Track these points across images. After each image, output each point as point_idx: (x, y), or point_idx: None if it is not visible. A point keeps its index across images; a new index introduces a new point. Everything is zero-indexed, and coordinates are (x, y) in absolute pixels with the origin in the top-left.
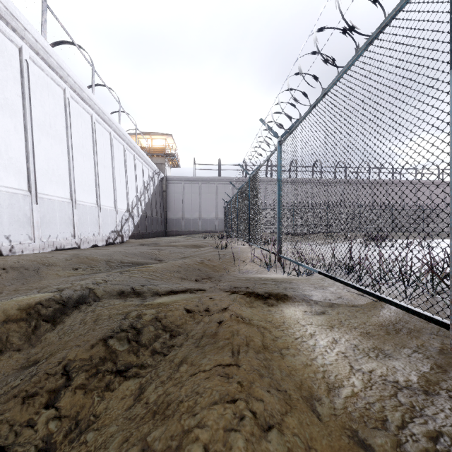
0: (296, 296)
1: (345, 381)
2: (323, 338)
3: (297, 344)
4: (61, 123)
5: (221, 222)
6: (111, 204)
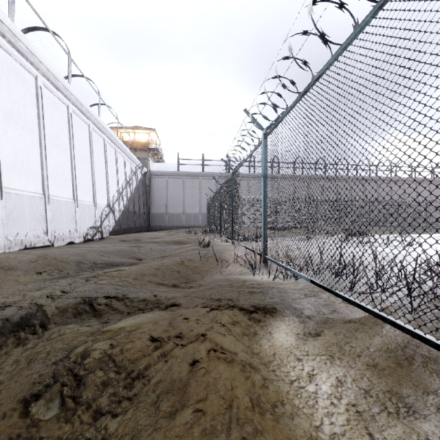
0: (286, 309)
1: None
2: (324, 376)
3: (294, 390)
4: (31, 113)
5: (205, 217)
6: (90, 199)
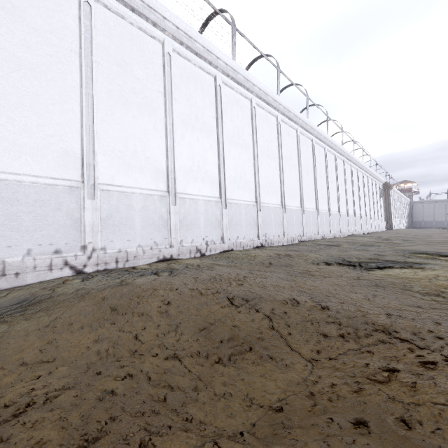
0: None
1: None
2: None
3: None
4: (401, 205)
5: None
6: (404, 219)
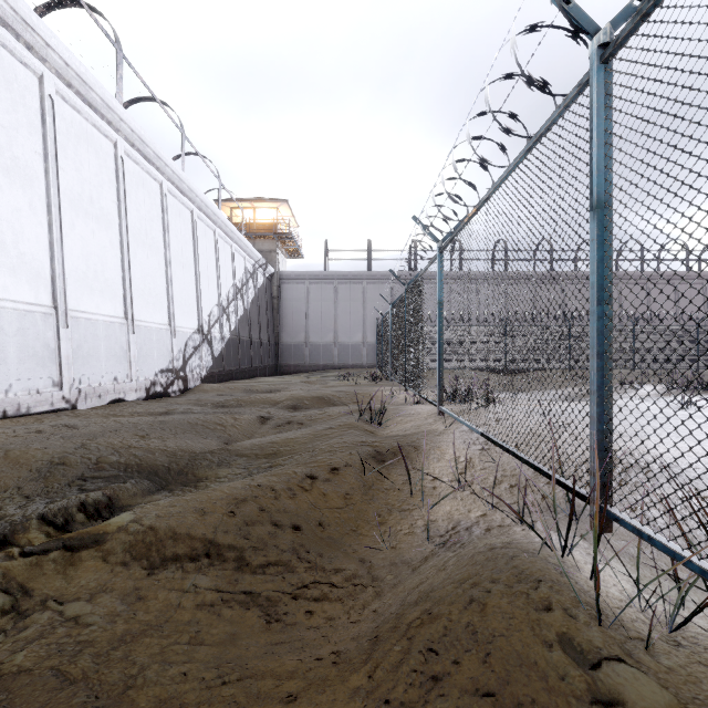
0: None
1: None
2: None
3: None
4: (29, 146)
5: (372, 350)
6: (162, 318)
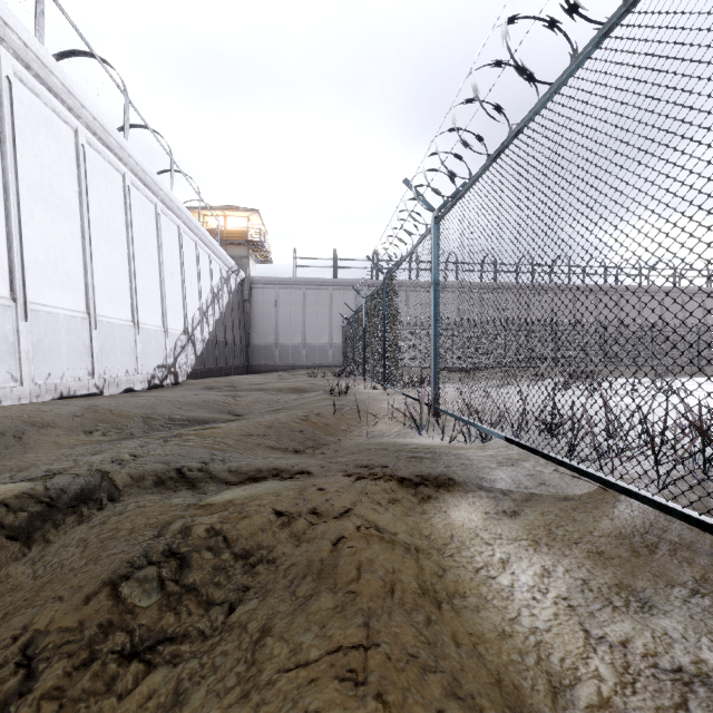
0: (469, 481)
1: (580, 665)
2: (524, 566)
3: (481, 580)
4: (70, 186)
5: (338, 351)
6: (158, 321)
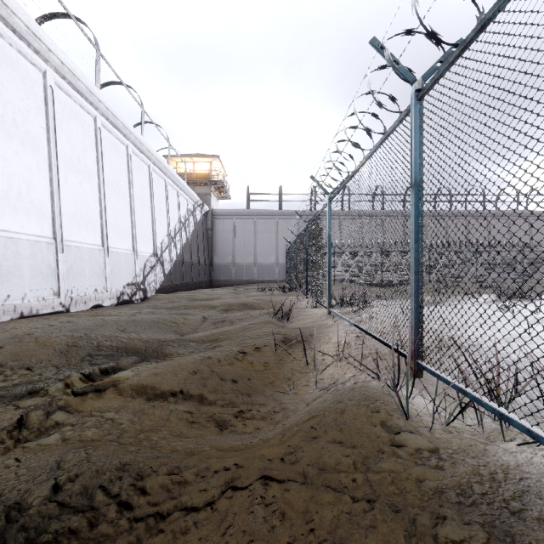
0: None
1: None
2: None
3: None
4: (37, 123)
5: (282, 269)
6: (128, 246)
